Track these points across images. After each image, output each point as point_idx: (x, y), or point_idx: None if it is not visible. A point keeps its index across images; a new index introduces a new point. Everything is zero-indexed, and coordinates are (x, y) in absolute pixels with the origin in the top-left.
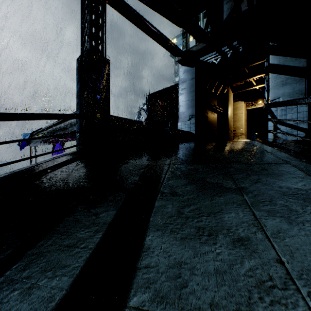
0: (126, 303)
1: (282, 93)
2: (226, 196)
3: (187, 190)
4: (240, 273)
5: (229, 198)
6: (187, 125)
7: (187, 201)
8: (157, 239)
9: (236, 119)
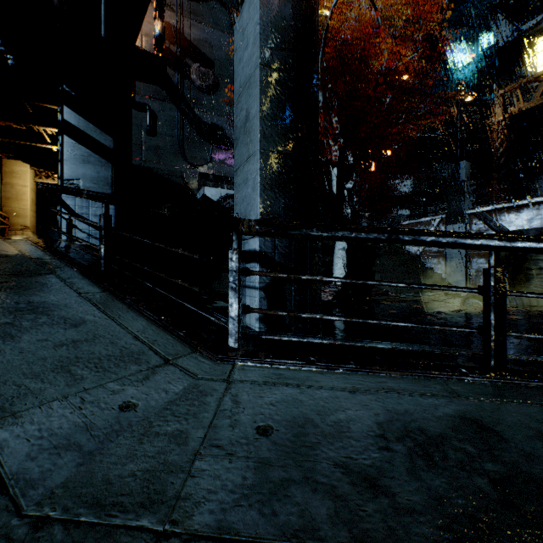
0: None
1: (83, 174)
2: None
3: None
4: None
5: None
6: None
7: None
8: None
9: (13, 196)
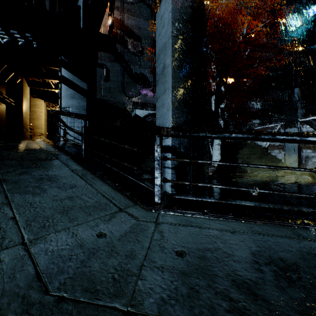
0: None
1: (71, 104)
2: None
3: None
4: None
5: None
6: None
7: None
8: None
9: (35, 117)
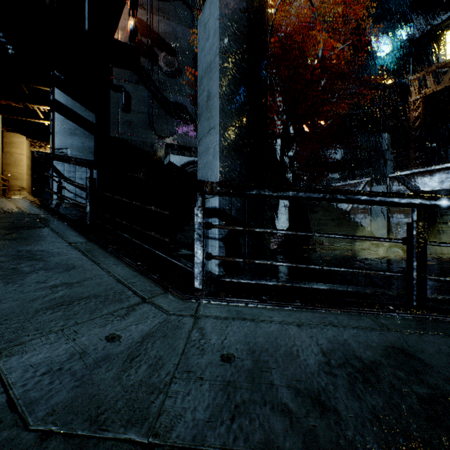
0: None
1: (71, 144)
2: None
3: None
4: None
5: None
6: None
7: None
8: None
9: (12, 162)
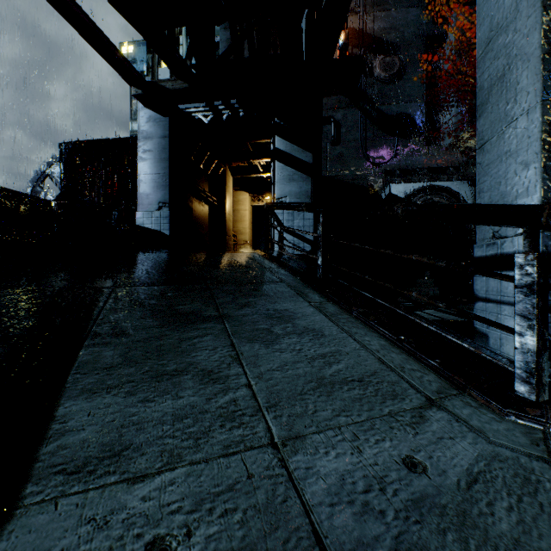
0: (17, 504)
1: (289, 191)
2: (203, 327)
3: (143, 325)
4: (205, 409)
5: (206, 329)
6: (155, 219)
7: (142, 342)
8: (82, 404)
9: (239, 219)
